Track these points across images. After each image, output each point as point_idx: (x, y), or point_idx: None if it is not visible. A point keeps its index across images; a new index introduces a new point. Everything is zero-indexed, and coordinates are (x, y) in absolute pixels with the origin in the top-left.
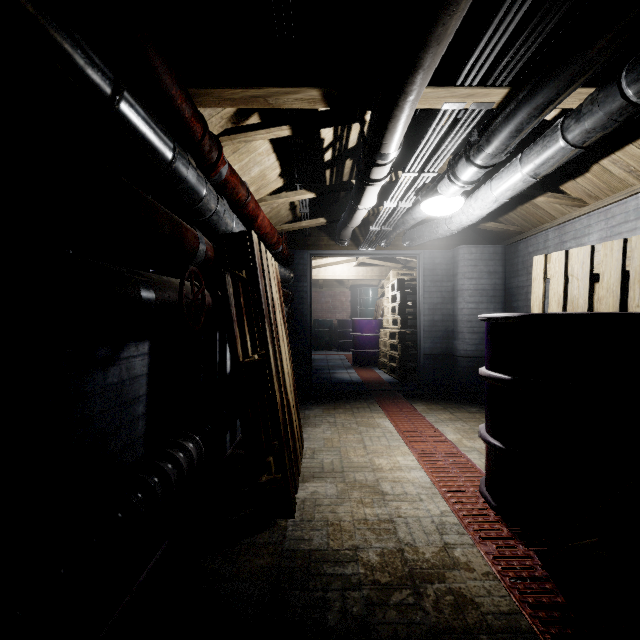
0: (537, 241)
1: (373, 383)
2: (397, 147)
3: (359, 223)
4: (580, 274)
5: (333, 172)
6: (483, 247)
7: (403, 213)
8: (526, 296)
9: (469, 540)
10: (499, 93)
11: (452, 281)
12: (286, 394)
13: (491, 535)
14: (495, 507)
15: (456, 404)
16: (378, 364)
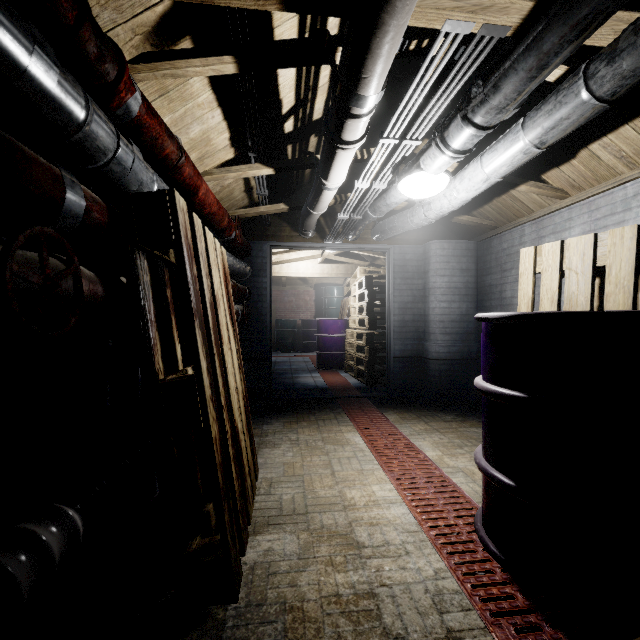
0: (512, 236)
1: (339, 388)
2: (379, 89)
3: (325, 209)
4: (580, 267)
5: (295, 149)
6: (455, 243)
7: (375, 199)
8: (500, 295)
9: (478, 620)
10: (521, 8)
11: (423, 278)
12: (232, 418)
13: (504, 608)
14: (501, 560)
15: (429, 411)
16: (344, 367)
